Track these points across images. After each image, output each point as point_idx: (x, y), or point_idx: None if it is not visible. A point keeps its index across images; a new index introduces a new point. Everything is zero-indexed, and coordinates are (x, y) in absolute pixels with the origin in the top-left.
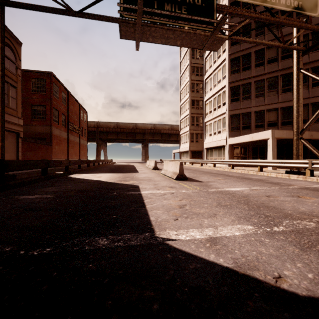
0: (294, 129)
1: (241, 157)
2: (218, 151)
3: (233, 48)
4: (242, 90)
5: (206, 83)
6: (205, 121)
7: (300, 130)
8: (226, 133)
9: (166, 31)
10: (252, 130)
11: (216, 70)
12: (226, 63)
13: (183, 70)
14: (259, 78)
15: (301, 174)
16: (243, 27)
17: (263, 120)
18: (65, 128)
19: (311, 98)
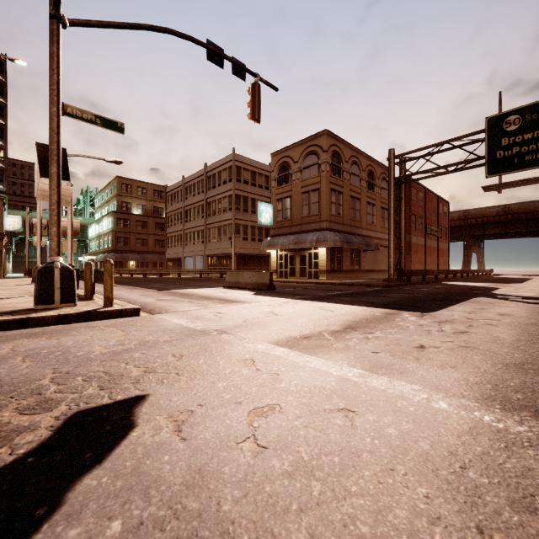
0: None
1: None
2: None
3: None
4: None
5: None
6: None
7: None
8: None
9: (521, 184)
10: None
11: None
12: None
13: None
14: None
15: None
16: None
17: None
18: (422, 233)
19: None
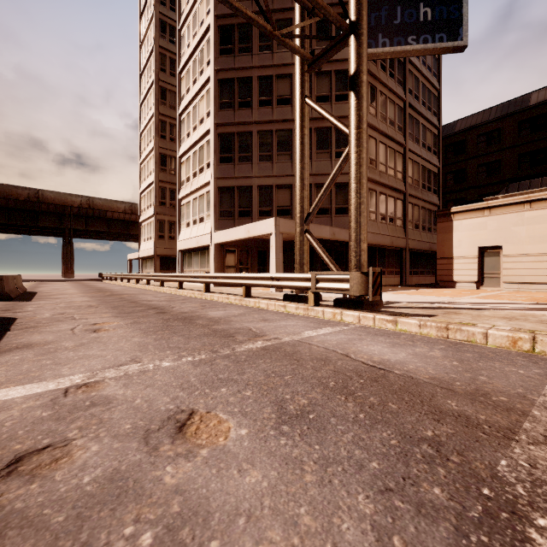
0: (296, 212)
1: (240, 269)
2: (200, 257)
3: (222, 59)
4: (239, 143)
5: (182, 123)
6: (179, 197)
7: (306, 216)
8: (210, 222)
9: None
10: (255, 219)
11: (197, 97)
12: (211, 85)
13: (145, 91)
14: (265, 127)
15: (305, 300)
16: (240, 26)
17: (272, 203)
18: None
19: None
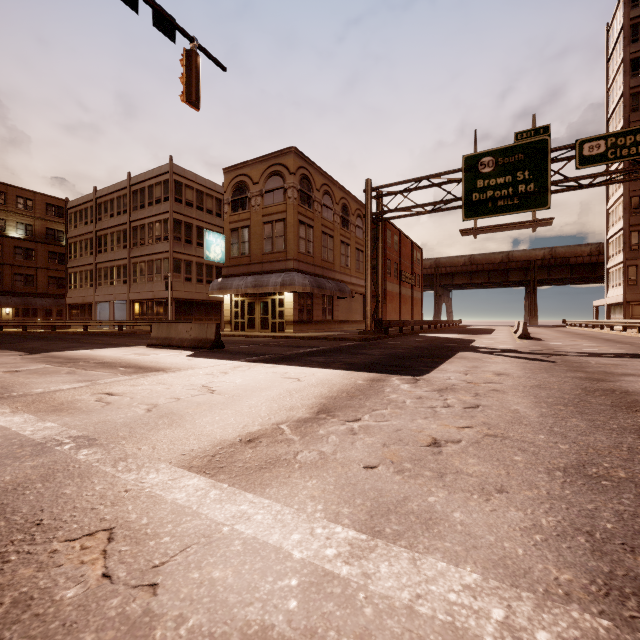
0: None
1: None
2: None
3: None
4: None
5: None
6: None
7: None
8: None
9: (495, 229)
10: None
11: None
12: None
13: None
14: None
15: None
16: None
17: None
18: (397, 280)
19: None
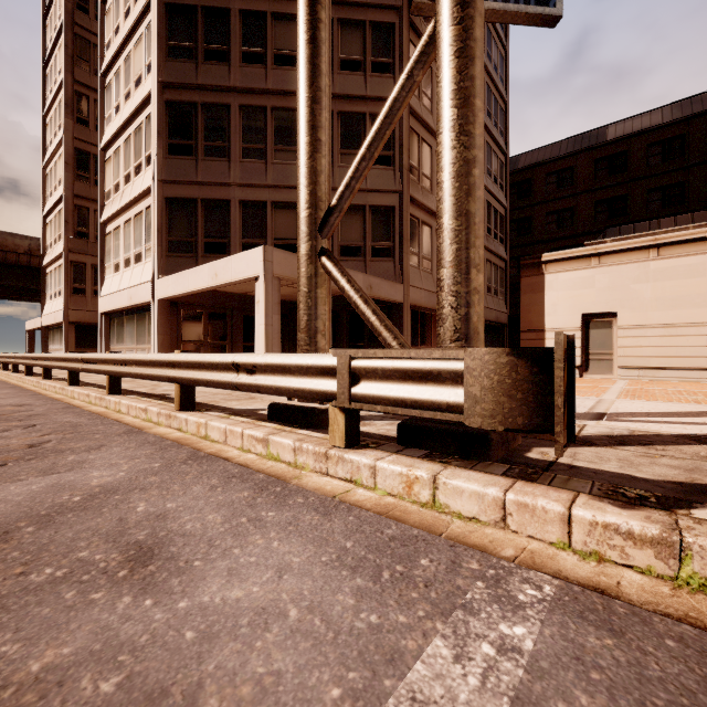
0: (300, 208)
1: (210, 346)
2: (136, 325)
3: None
4: (206, 123)
5: (107, 89)
6: (102, 218)
7: (322, 216)
8: (151, 261)
9: None
10: None
11: (131, 40)
12: (153, 11)
13: (51, 43)
14: (253, 100)
15: (320, 422)
16: None
17: (265, 232)
18: None
19: (370, 193)
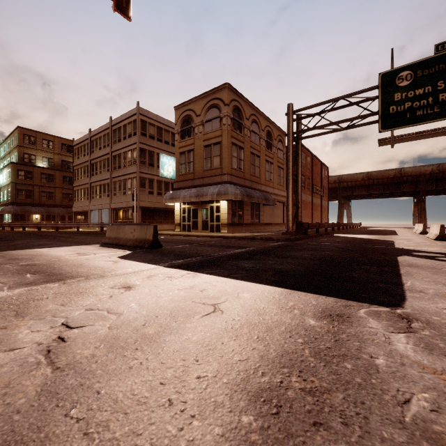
0: None
1: None
2: None
3: None
4: None
5: None
6: None
7: None
8: None
9: (415, 137)
10: None
11: None
12: None
13: None
14: None
15: None
16: None
17: None
18: (309, 192)
19: None
